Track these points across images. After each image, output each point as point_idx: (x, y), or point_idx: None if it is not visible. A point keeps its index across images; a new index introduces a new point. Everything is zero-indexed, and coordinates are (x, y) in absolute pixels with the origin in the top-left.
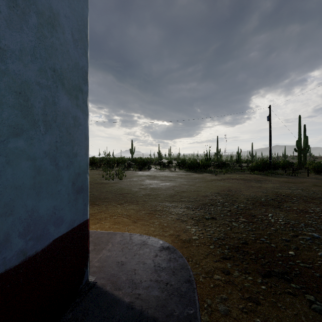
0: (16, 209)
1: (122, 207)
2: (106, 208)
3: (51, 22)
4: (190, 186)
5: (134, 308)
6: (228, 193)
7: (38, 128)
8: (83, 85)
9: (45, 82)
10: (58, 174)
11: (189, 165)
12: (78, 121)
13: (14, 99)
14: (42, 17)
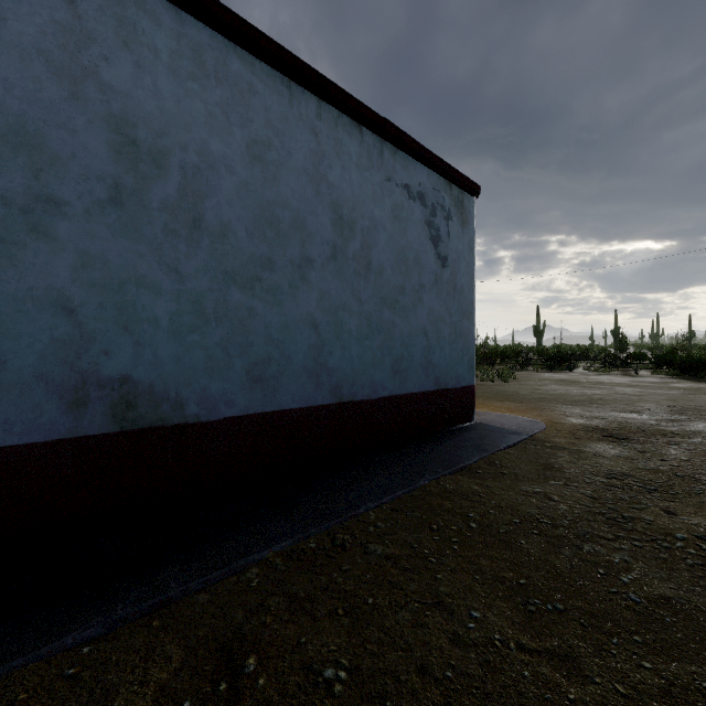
0: (454, 368)
1: (501, 403)
2: (483, 402)
3: (461, 292)
4: (630, 396)
5: (500, 427)
6: (694, 408)
7: (458, 338)
8: (472, 310)
9: (460, 319)
10: (463, 358)
11: (682, 362)
12: (470, 330)
13: (453, 330)
14: (459, 293)
